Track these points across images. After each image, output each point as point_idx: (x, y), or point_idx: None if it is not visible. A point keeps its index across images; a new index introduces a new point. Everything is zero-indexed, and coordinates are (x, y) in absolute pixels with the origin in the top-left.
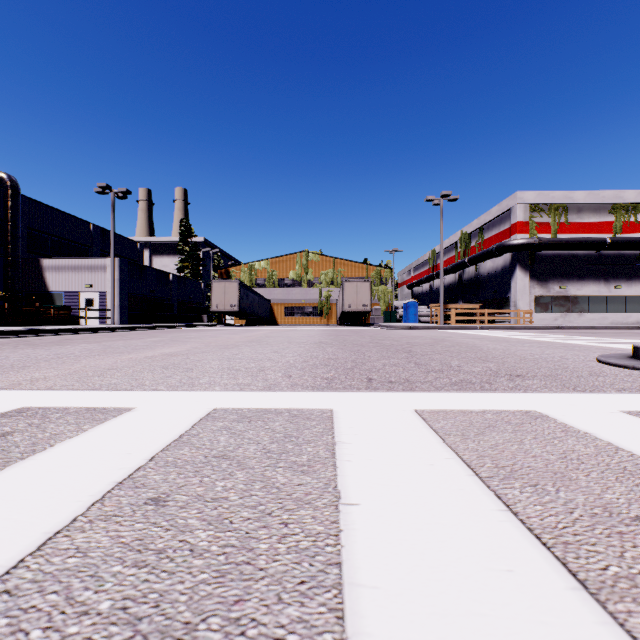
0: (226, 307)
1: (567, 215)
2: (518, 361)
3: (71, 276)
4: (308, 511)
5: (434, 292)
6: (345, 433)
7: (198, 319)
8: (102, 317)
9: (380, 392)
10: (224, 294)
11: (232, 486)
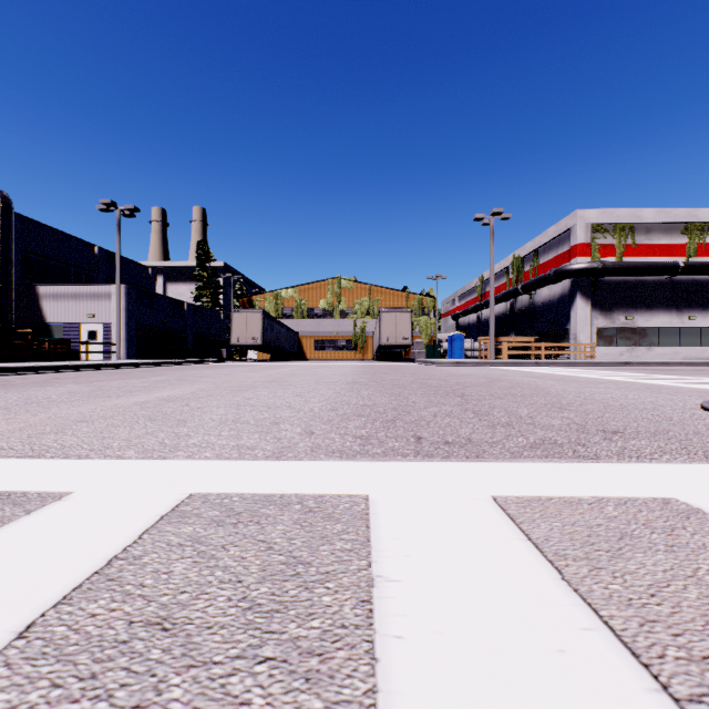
0: (248, 340)
1: (634, 236)
2: (603, 409)
3: (71, 305)
4: None
5: (482, 323)
6: (389, 553)
7: (217, 354)
8: (106, 352)
9: (435, 461)
10: (246, 326)
11: None
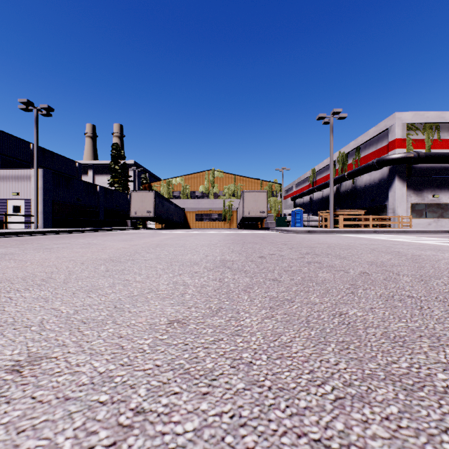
0: (143, 213)
1: (439, 133)
2: None
3: None
4: None
5: (314, 202)
6: None
7: (123, 224)
8: (25, 222)
9: None
10: (141, 202)
11: None
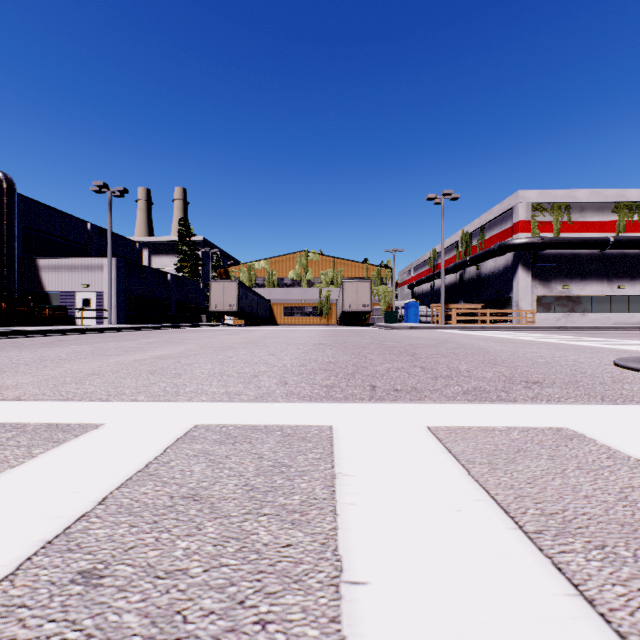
0: (225, 307)
1: (570, 214)
2: (530, 365)
3: (68, 276)
4: (297, 597)
5: (435, 292)
6: (347, 460)
7: (197, 319)
8: (99, 317)
9: (386, 403)
10: (223, 294)
11: (197, 548)
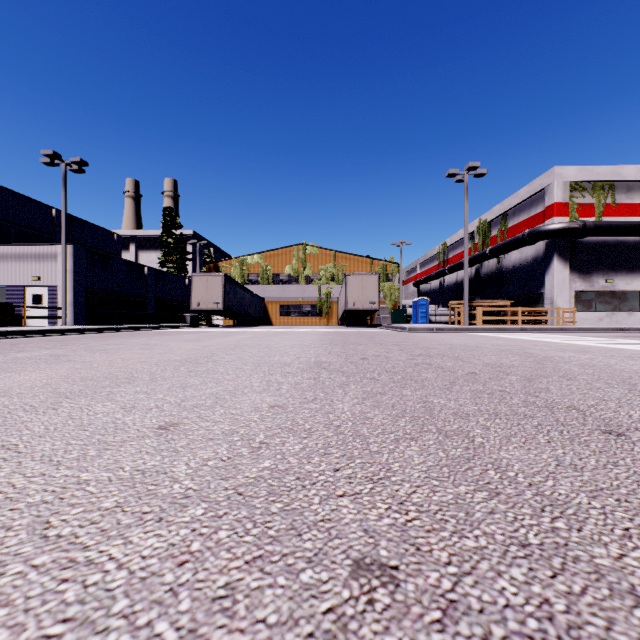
0: (208, 305)
1: (614, 195)
2: None
3: (15, 266)
4: None
5: (445, 289)
6: None
7: (180, 319)
8: (49, 316)
9: None
10: (206, 290)
11: None
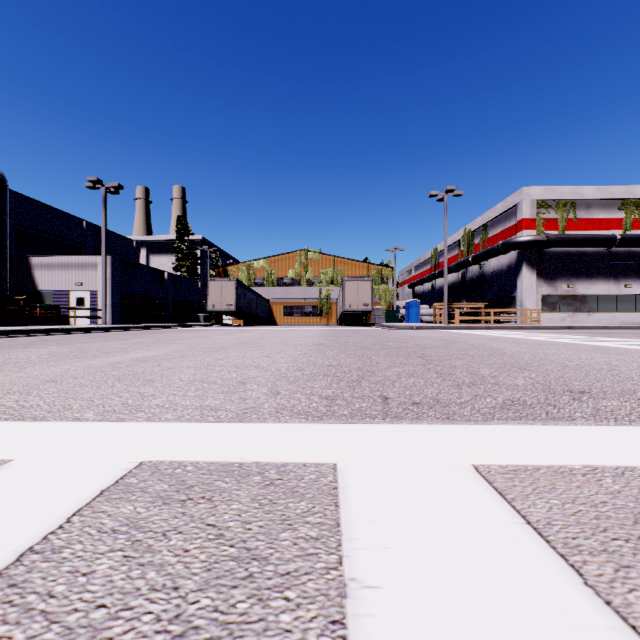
0: (223, 306)
1: (575, 211)
2: (561, 369)
3: (61, 274)
4: None
5: (436, 291)
6: (363, 544)
7: (195, 319)
8: (93, 317)
9: (405, 424)
10: (221, 293)
11: None
